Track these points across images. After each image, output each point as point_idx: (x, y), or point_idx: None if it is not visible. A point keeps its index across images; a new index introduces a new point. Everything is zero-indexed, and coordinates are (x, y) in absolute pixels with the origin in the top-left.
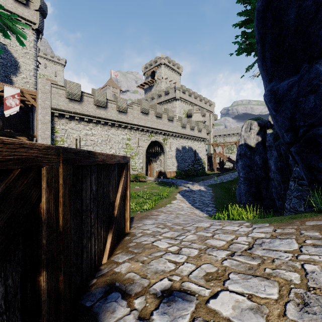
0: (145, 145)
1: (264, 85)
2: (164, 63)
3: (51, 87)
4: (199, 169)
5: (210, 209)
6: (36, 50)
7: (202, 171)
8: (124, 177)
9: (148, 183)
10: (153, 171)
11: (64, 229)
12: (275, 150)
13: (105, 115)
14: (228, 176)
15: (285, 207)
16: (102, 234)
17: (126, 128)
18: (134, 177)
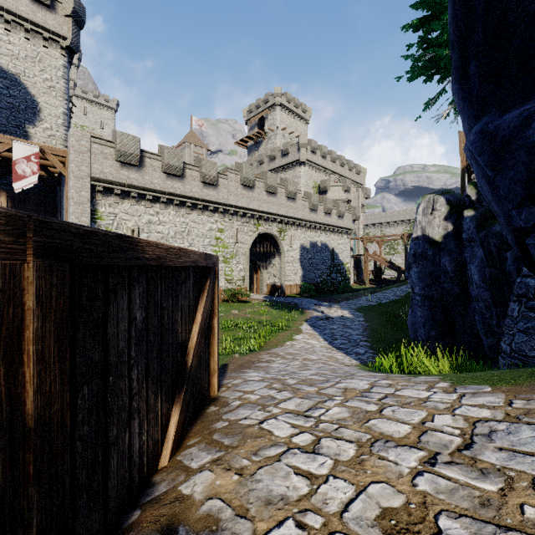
0: (248, 240)
1: (465, 126)
2: (281, 103)
3: (90, 142)
4: (340, 282)
5: (362, 351)
6: (68, 83)
7: (345, 285)
8: (207, 293)
9: (254, 305)
10: (261, 285)
11: (40, 421)
12: (480, 247)
13: (182, 190)
14: (391, 294)
15: (500, 349)
16: (160, 407)
17: (216, 212)
18: (229, 295)
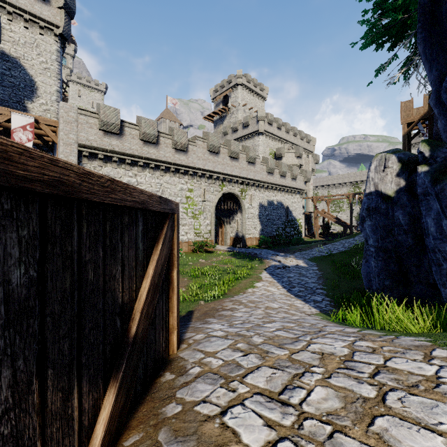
0: (214, 198)
1: (432, 73)
2: (242, 83)
3: (77, 114)
4: (294, 235)
5: (319, 298)
6: (61, 65)
7: (298, 238)
8: (163, 243)
9: (219, 255)
10: (225, 237)
11: None
12: (436, 200)
13: (156, 155)
14: (340, 245)
15: None
16: (77, 405)
17: (186, 174)
18: (197, 246)
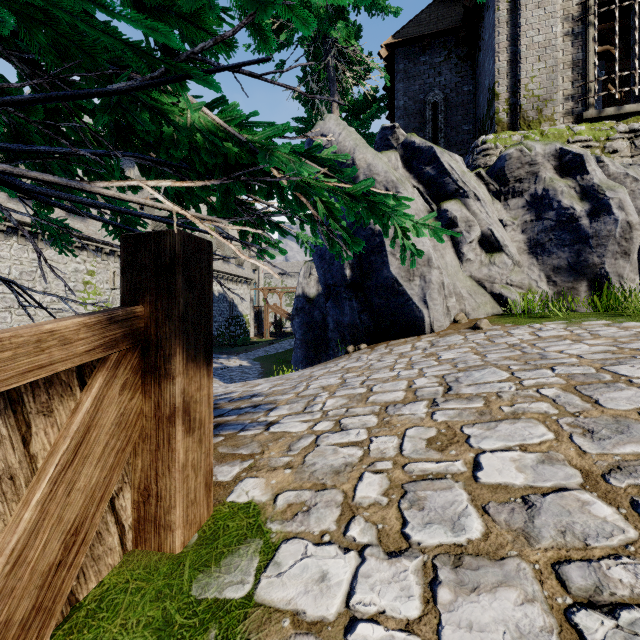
0: None
1: None
2: None
3: None
4: (240, 335)
5: None
6: None
7: (245, 338)
8: None
9: None
10: None
11: None
12: None
13: None
14: (287, 344)
15: None
16: None
17: (85, 249)
18: None
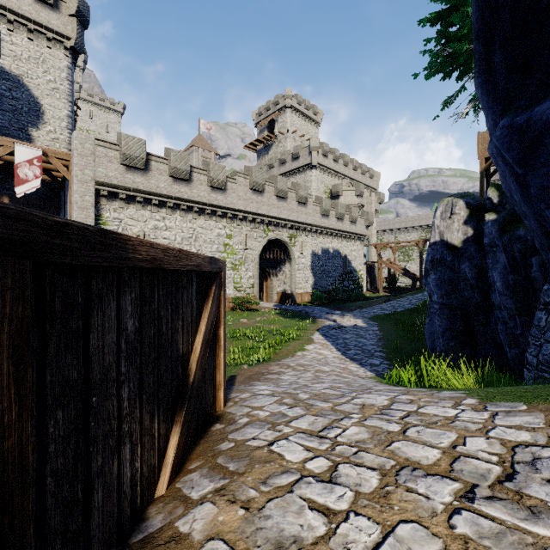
0: (257, 246)
1: (489, 122)
2: (291, 106)
3: (94, 145)
4: (353, 289)
5: (377, 362)
6: (72, 84)
7: (358, 293)
8: (212, 301)
9: (263, 314)
10: (271, 293)
11: None
12: (503, 252)
13: (189, 194)
14: (406, 302)
15: (525, 361)
16: (157, 428)
17: (225, 217)
18: (238, 303)
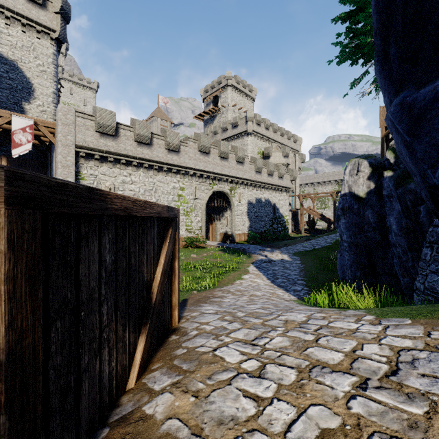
0: (204, 196)
1: (385, 100)
2: (231, 84)
3: (75, 116)
4: (281, 231)
5: (299, 288)
6: (57, 67)
7: (284, 234)
8: (169, 240)
9: (209, 250)
10: (215, 233)
11: (11, 354)
12: (397, 202)
13: (150, 155)
14: (322, 241)
15: (415, 287)
16: (128, 337)
17: (178, 173)
18: (189, 242)
